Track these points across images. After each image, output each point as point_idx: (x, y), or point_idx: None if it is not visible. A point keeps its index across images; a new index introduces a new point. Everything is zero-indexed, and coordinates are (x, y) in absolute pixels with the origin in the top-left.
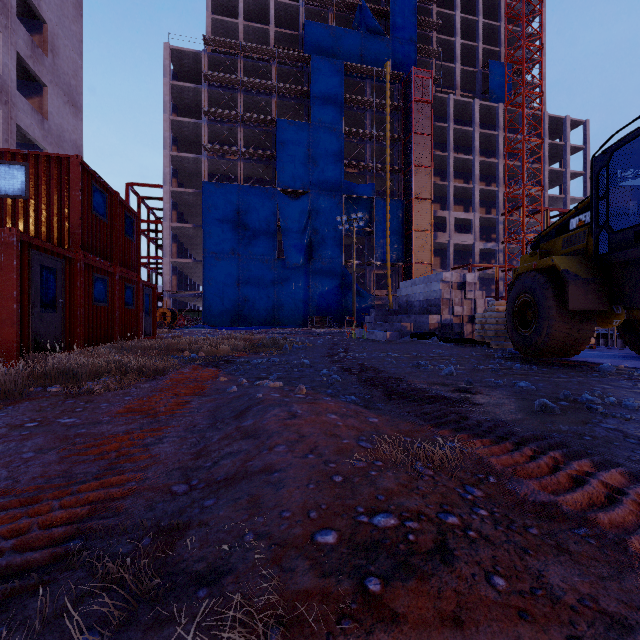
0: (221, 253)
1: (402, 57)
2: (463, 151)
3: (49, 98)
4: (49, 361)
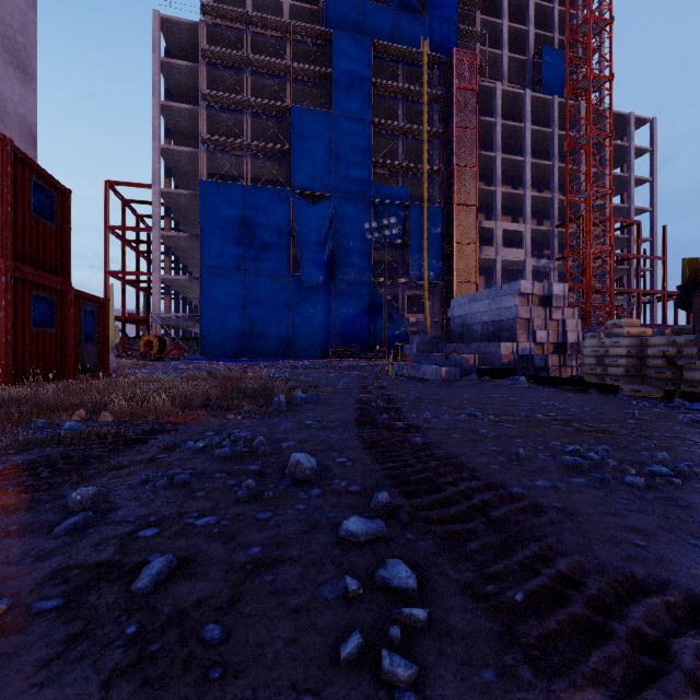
0: (223, 268)
1: (441, 39)
2: (511, 152)
3: None
4: None
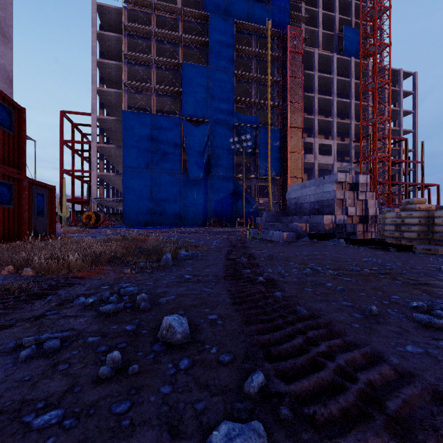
0: (137, 168)
1: (279, 20)
2: (324, 94)
3: None
4: None
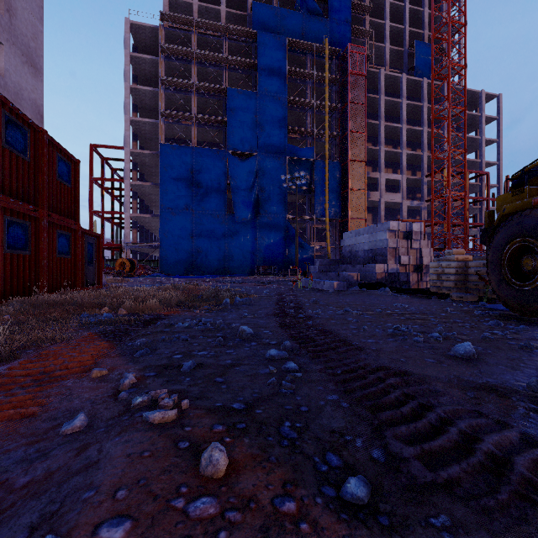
0: (176, 208)
1: (339, 36)
2: (392, 120)
3: (5, 56)
4: None
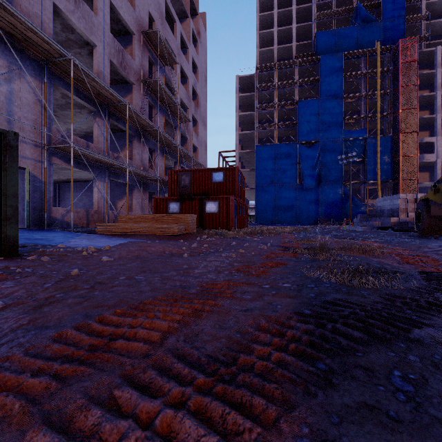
0: (265, 183)
1: (392, 31)
2: None
3: (198, 126)
4: (248, 230)
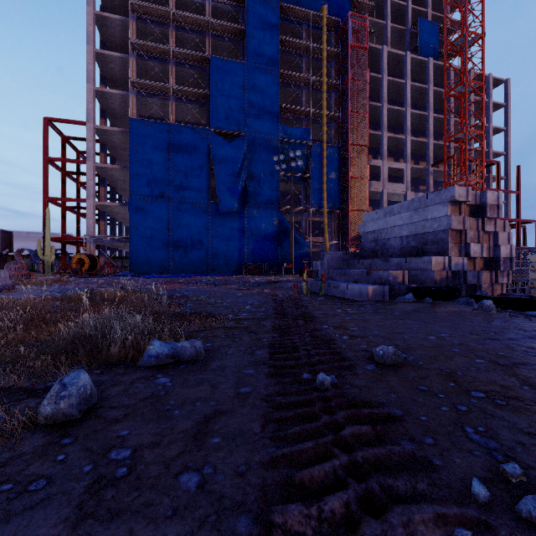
0: (149, 195)
1: (337, 8)
2: (393, 105)
3: None
4: None
